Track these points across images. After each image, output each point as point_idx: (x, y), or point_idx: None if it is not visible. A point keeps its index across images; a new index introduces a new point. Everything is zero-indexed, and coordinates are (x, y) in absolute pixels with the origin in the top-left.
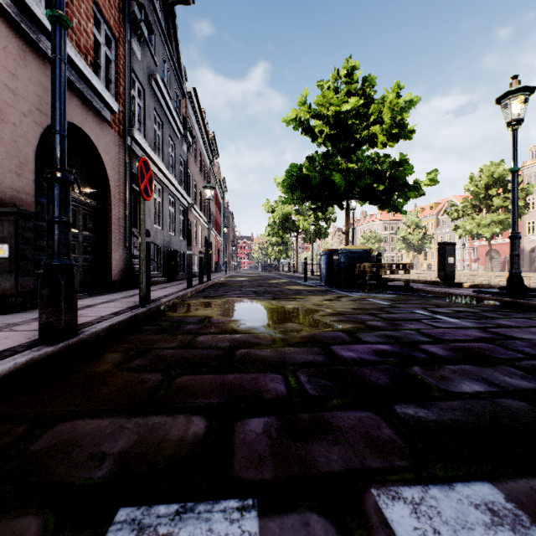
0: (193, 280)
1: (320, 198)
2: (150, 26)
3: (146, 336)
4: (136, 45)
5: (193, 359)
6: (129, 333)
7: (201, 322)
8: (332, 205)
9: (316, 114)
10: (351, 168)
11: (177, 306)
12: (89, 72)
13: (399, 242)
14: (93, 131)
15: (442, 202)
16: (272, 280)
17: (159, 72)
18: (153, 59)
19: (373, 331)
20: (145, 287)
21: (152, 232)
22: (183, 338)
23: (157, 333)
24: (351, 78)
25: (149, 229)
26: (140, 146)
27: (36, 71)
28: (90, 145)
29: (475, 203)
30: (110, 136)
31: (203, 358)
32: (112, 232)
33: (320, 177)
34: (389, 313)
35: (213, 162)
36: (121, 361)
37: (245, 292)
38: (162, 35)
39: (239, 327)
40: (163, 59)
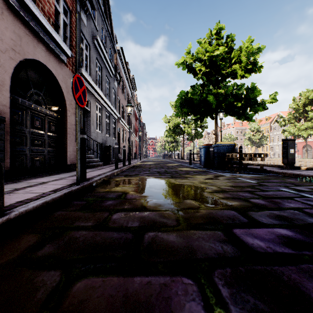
0: (120, 163)
1: (199, 112)
2: (92, 4)
3: (71, 212)
4: (83, 16)
5: (101, 246)
6: (59, 209)
7: (118, 197)
8: (206, 117)
9: (197, 58)
10: (220, 92)
11: (105, 183)
12: (49, 27)
13: (246, 140)
14: (54, 68)
15: (273, 115)
16: (169, 163)
17: (99, 35)
18: (95, 27)
19: (261, 210)
20: (79, 170)
21: (94, 134)
22: (100, 216)
23: (80, 209)
24: (219, 36)
25: (92, 132)
26: (86, 80)
27: (11, 23)
28: (52, 77)
29: (296, 115)
30: (66, 72)
31: (111, 244)
32: (67, 133)
33: (199, 98)
34: (262, 191)
35: (133, 93)
36: (31, 247)
37: (152, 172)
38: (101, 13)
39: (147, 203)
40: (102, 28)
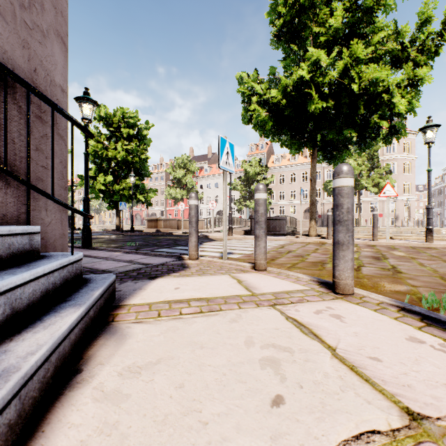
0: None
1: None
2: None
3: None
4: None
5: None
6: None
7: None
8: None
9: None
10: None
11: None
12: None
13: None
14: None
15: None
16: None
17: None
18: None
19: None
20: None
21: None
22: None
23: None
24: None
25: None
26: None
27: None
28: None
29: None
30: None
31: None
32: None
33: None
34: None
35: None
36: None
37: None
38: None
39: None
40: None
